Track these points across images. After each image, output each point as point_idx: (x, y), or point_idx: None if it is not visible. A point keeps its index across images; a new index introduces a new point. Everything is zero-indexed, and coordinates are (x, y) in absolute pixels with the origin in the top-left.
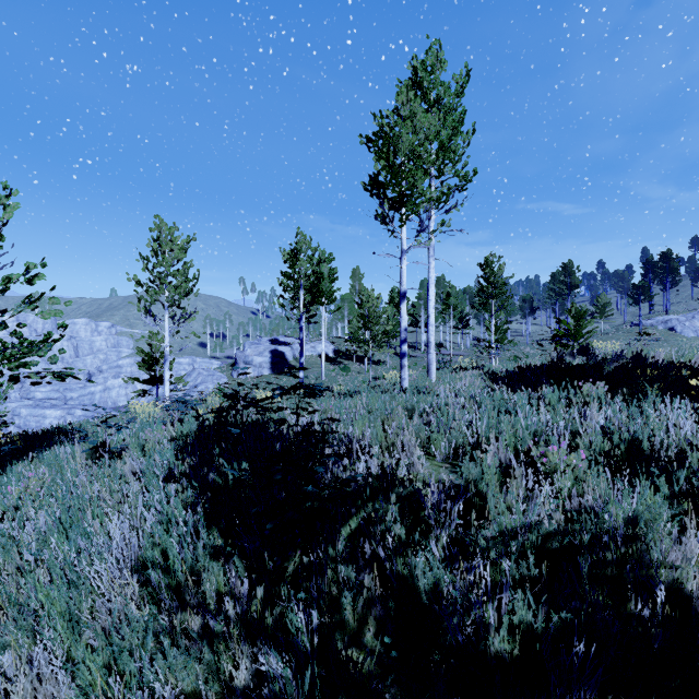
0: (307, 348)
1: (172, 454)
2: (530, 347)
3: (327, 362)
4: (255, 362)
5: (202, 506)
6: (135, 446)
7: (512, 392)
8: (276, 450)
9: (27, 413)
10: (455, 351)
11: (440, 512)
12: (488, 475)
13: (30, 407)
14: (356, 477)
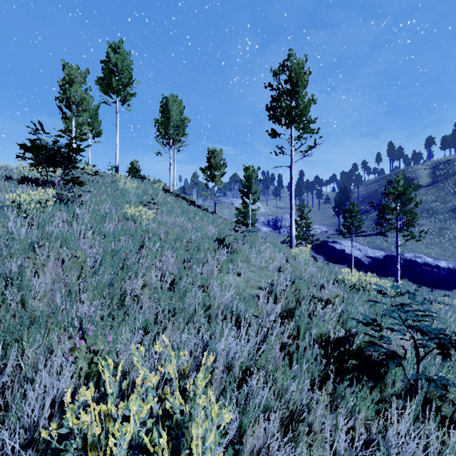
0: None
1: None
2: None
3: None
4: None
5: None
6: None
7: None
8: None
9: None
10: None
11: None
12: None
13: None
14: None
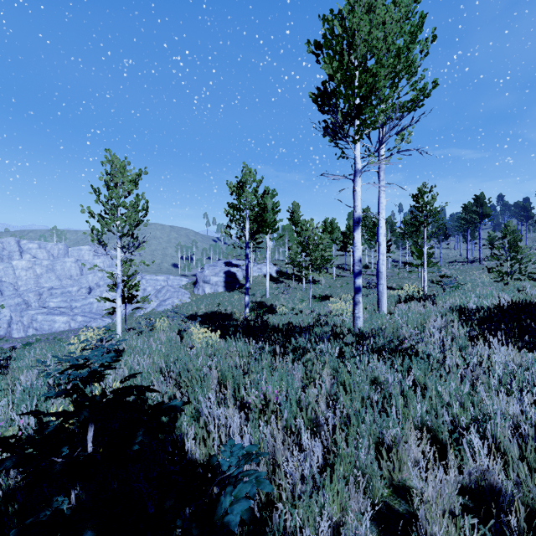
0: (254, 270)
1: None
2: (445, 269)
3: (270, 281)
4: (211, 281)
5: None
6: None
7: None
8: None
9: (42, 318)
10: None
11: None
12: None
13: (44, 314)
14: None
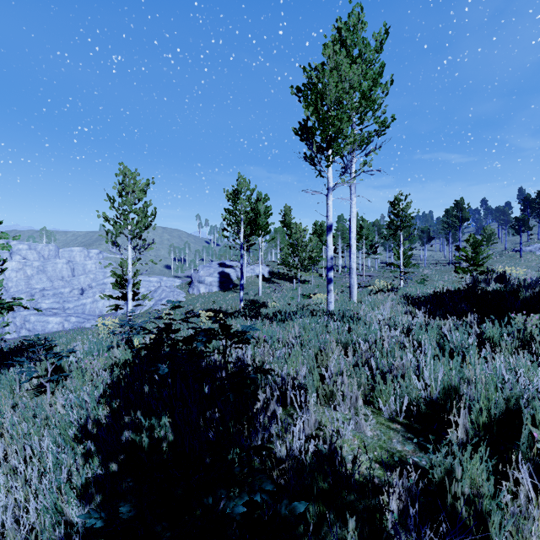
0: (247, 270)
1: (93, 399)
2: (428, 269)
3: (263, 281)
4: (206, 281)
5: (101, 491)
6: (78, 372)
7: (439, 320)
8: (205, 393)
9: (35, 319)
10: (366, 272)
11: (407, 520)
12: (470, 468)
13: (37, 315)
14: (296, 513)
